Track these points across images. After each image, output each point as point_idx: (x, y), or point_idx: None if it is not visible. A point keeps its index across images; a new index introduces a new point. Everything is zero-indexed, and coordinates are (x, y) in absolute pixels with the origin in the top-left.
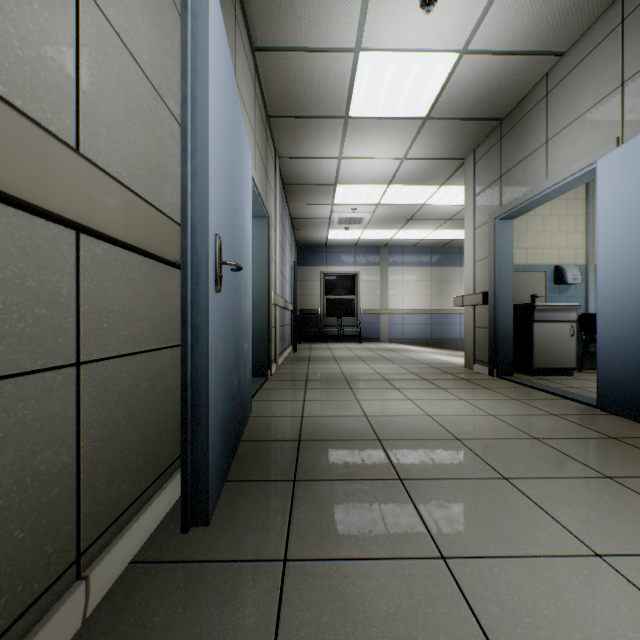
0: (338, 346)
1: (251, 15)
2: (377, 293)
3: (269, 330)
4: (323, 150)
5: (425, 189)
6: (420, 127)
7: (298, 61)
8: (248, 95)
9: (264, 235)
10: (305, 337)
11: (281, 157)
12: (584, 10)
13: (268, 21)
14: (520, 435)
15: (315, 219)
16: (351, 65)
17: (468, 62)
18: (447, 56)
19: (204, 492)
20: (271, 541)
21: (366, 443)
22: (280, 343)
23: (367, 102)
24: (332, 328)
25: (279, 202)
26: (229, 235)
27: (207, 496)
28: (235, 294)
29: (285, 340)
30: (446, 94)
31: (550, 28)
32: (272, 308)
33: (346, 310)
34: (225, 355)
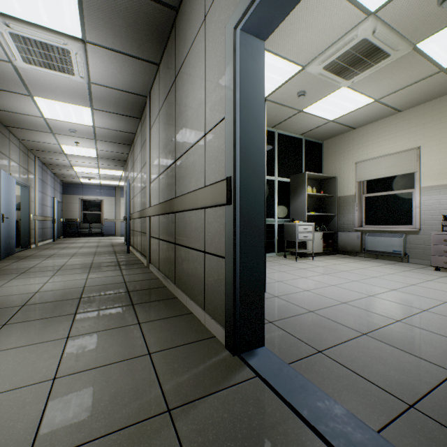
0: (86, 238)
1: (17, 135)
2: (114, 211)
3: (30, 230)
4: (59, 158)
5: (117, 171)
6: (98, 158)
7: (38, 143)
8: (16, 155)
9: (27, 193)
10: (69, 234)
11: (39, 157)
12: (124, 150)
13: (23, 137)
14: (93, 252)
15: (69, 175)
16: (59, 146)
17: (101, 151)
18: (92, 149)
19: (0, 255)
20: (14, 261)
21: (49, 255)
22: (41, 236)
23: (71, 152)
24: (86, 229)
25: (40, 173)
26: (6, 210)
27: (1, 256)
28: (8, 221)
29: (47, 235)
30: (100, 154)
31: (119, 150)
32: (33, 221)
33: (96, 219)
34: (5, 234)
